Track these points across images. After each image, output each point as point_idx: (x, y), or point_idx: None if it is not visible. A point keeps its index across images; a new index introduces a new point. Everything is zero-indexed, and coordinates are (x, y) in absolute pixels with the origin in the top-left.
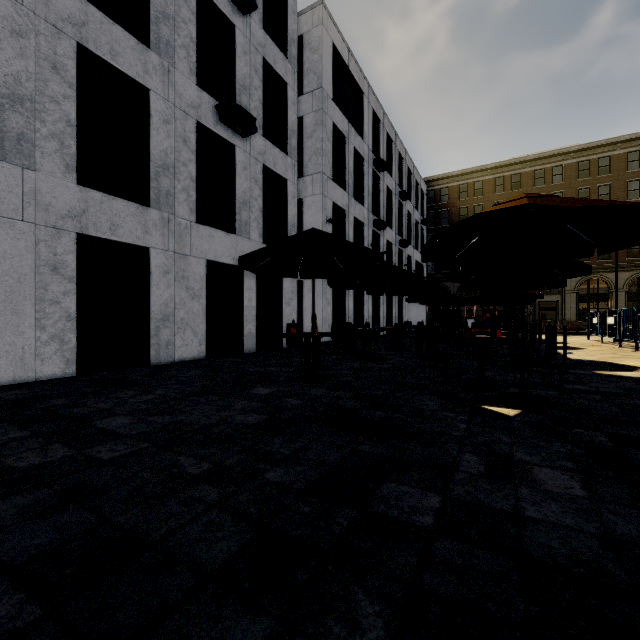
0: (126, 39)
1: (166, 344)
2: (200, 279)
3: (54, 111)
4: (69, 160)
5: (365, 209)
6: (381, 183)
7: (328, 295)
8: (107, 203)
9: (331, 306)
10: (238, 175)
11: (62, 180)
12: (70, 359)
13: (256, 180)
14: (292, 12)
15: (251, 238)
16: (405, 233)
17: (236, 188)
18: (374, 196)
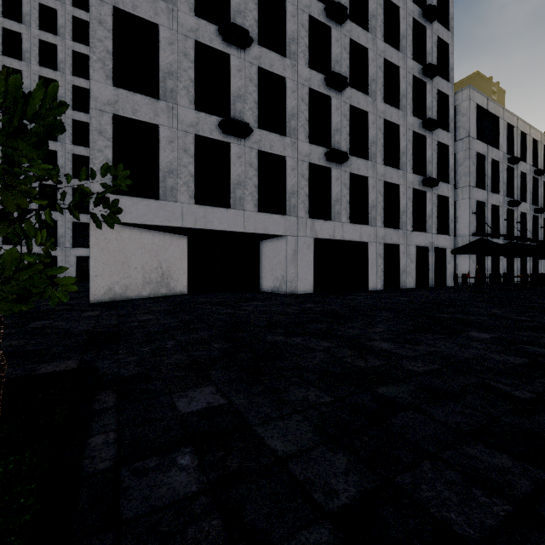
0: (394, 171)
1: (403, 281)
2: (413, 254)
3: (379, 206)
4: (382, 220)
5: (500, 196)
6: (515, 172)
7: (473, 257)
8: (389, 231)
9: (475, 263)
10: (427, 204)
11: (381, 227)
12: (382, 284)
13: (434, 203)
14: (451, 105)
15: (432, 232)
16: (540, 201)
17: (426, 211)
18: (508, 182)
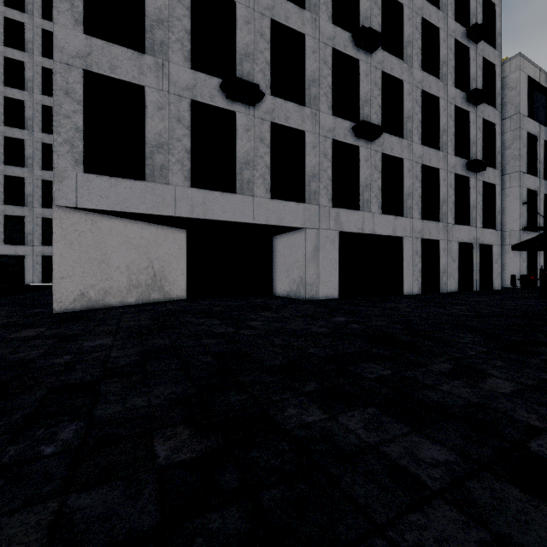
0: (433, 152)
1: (444, 284)
2: (455, 252)
3: (416, 194)
4: (419, 211)
5: None
6: None
7: (523, 255)
8: (428, 224)
9: (525, 263)
10: (471, 193)
11: (418, 219)
12: (419, 287)
13: (479, 192)
14: (498, 76)
15: (476, 226)
16: None
17: (470, 200)
18: None
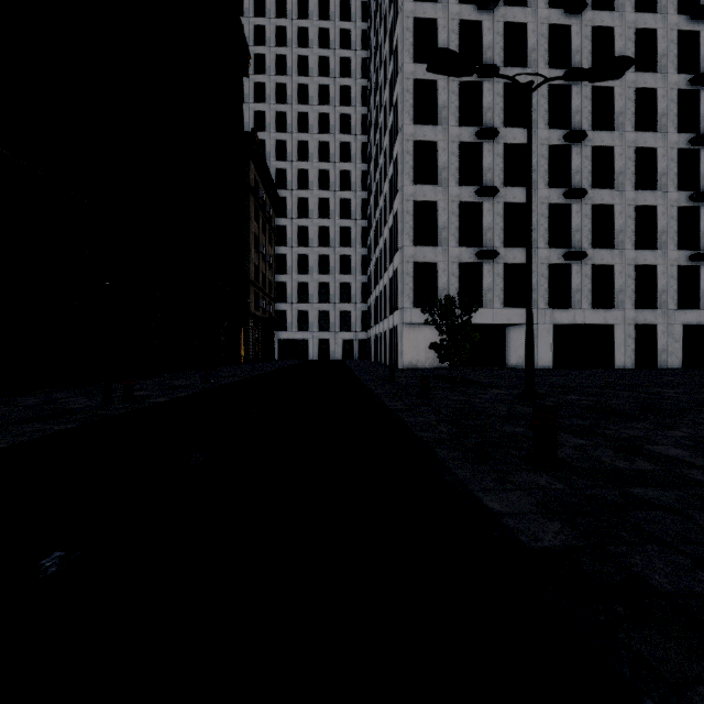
0: (648, 252)
1: (663, 361)
2: (679, 333)
3: (628, 290)
4: (632, 302)
5: None
6: None
7: None
8: (642, 312)
9: None
10: (701, 279)
11: (630, 309)
12: (632, 363)
13: None
14: None
15: None
16: None
17: (699, 286)
18: None
